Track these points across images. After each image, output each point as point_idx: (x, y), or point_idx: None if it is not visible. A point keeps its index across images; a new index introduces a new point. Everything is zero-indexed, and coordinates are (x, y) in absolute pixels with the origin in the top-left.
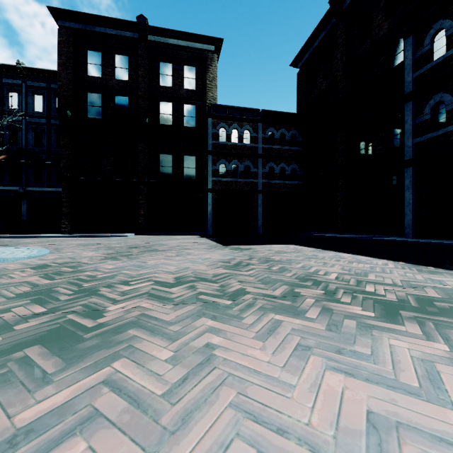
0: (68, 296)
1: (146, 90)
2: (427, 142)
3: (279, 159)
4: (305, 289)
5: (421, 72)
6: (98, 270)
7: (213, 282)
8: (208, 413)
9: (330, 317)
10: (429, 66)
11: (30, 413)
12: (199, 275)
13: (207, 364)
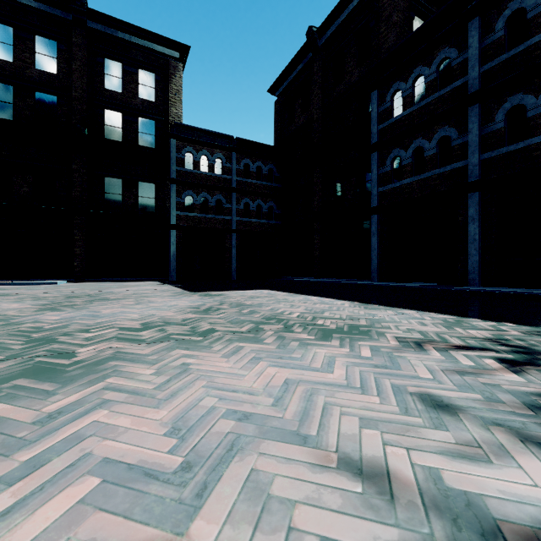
0: (21, 346)
1: (84, 92)
2: (388, 192)
3: (255, 195)
4: (268, 325)
5: (384, 126)
6: (40, 322)
7: (183, 325)
8: (188, 391)
9: (282, 341)
10: (390, 121)
11: (52, 407)
12: (167, 320)
13: (185, 373)
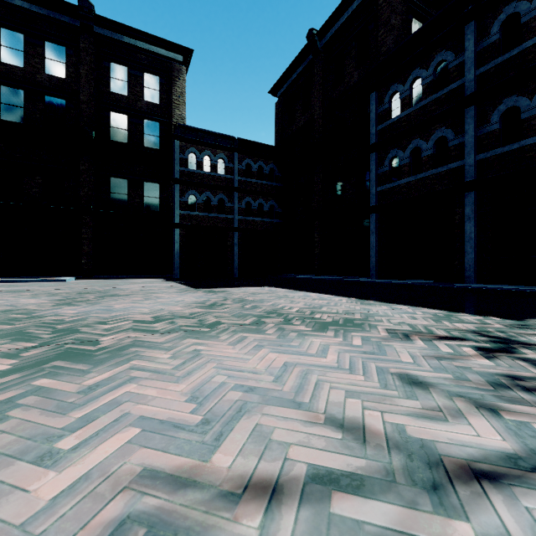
0: (49, 335)
1: (91, 95)
2: (386, 191)
3: (256, 194)
4: (270, 319)
5: (382, 127)
6: (60, 315)
7: (191, 318)
8: (202, 371)
9: (282, 332)
10: (388, 122)
11: (90, 382)
12: (176, 314)
13: (197, 357)
